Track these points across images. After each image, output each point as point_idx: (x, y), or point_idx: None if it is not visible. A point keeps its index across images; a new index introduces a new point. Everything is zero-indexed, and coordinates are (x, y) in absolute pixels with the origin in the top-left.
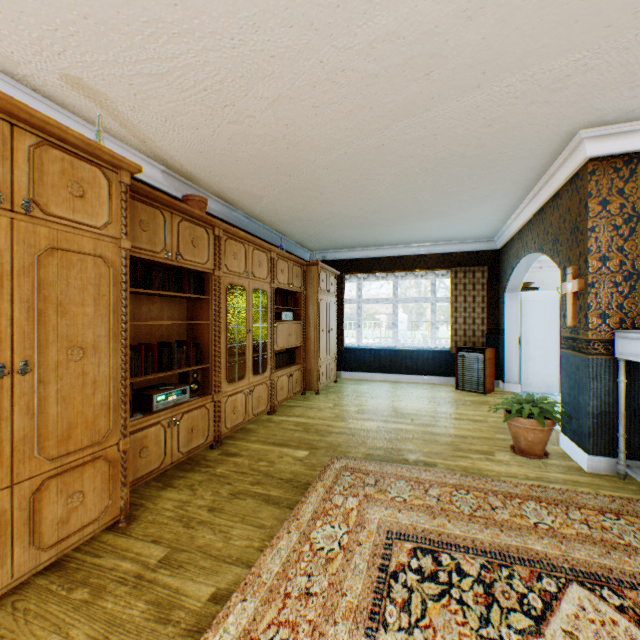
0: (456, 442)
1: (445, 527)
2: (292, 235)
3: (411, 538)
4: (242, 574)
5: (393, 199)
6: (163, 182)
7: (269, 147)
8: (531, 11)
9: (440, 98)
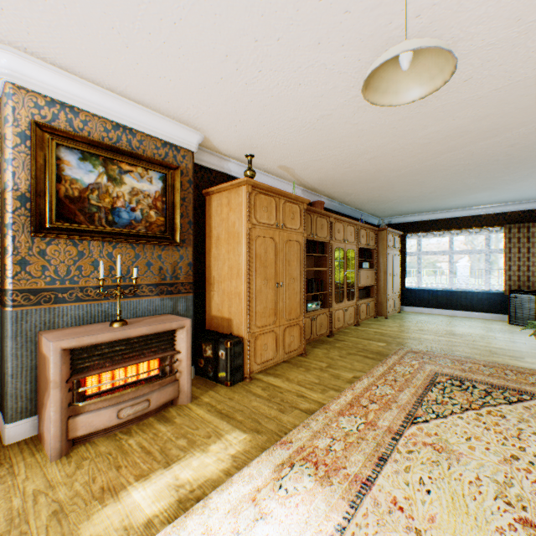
0: (493, 350)
1: (470, 376)
2: (366, 210)
3: (448, 376)
4: (363, 374)
5: (445, 185)
6: (301, 195)
7: (363, 173)
8: (517, 112)
9: (470, 143)
